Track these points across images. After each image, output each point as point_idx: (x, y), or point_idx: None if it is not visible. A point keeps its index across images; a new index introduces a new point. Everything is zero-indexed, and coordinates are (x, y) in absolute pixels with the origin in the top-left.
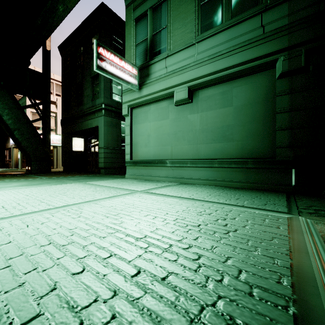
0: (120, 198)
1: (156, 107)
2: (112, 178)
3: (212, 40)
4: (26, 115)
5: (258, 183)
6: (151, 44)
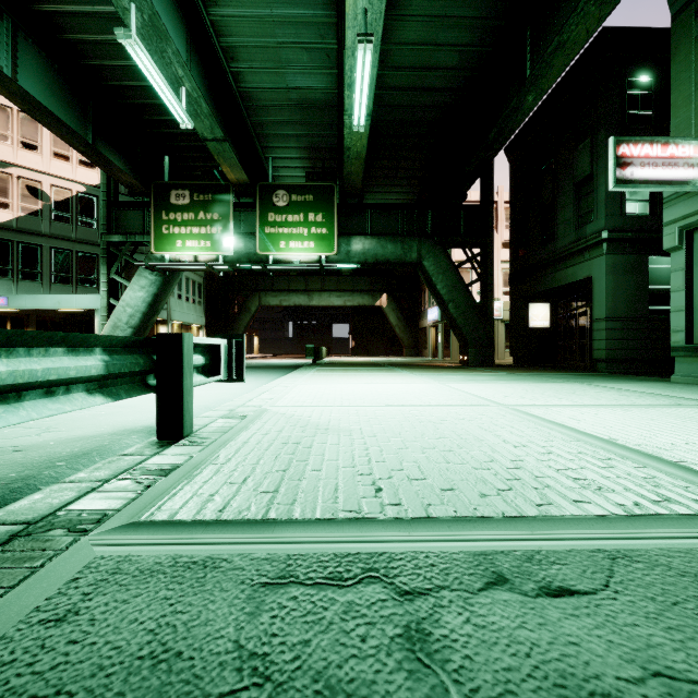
0: (690, 408)
1: None
2: (636, 381)
3: None
4: (461, 277)
5: None
6: None
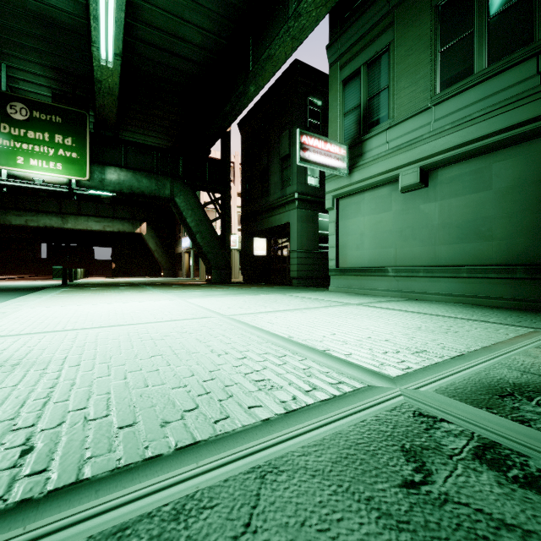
0: (336, 308)
1: (372, 196)
2: (312, 291)
3: (456, 100)
4: (206, 214)
5: (533, 300)
6: (365, 112)
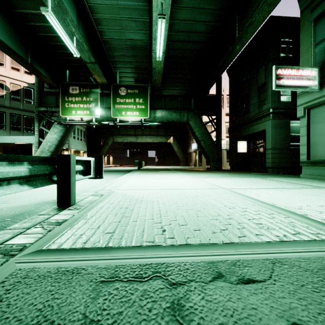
0: (308, 189)
1: None
2: (285, 177)
3: None
4: (206, 129)
5: None
6: None
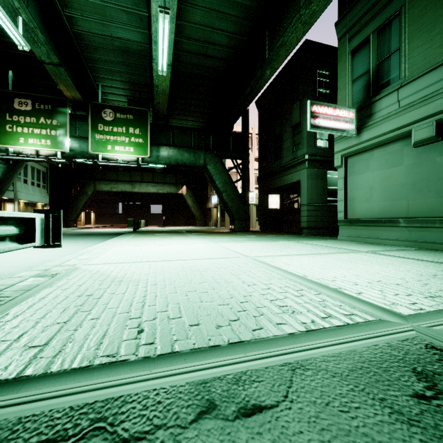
0: (345, 254)
1: (382, 152)
2: (321, 239)
3: None
4: (230, 177)
5: None
6: (374, 76)
